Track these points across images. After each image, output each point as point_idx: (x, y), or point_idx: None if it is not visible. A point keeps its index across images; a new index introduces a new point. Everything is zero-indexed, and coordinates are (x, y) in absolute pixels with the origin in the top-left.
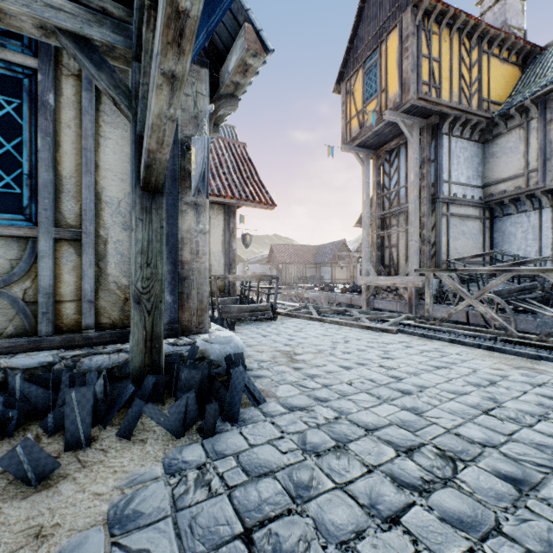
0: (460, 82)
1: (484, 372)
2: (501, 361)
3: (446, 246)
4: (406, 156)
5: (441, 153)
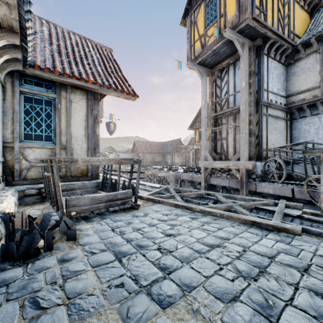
0: (278, 14)
1: None
2: None
3: (265, 138)
4: (234, 72)
5: (263, 68)
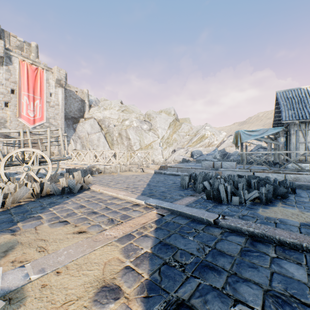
0: None
1: None
2: None
3: None
4: None
5: None
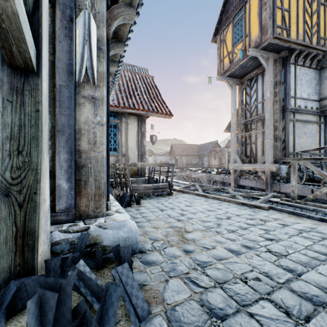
0: (304, 25)
1: None
2: None
3: (292, 142)
4: (262, 81)
5: (289, 77)
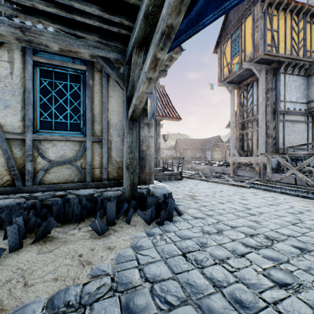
0: (291, 42)
1: (297, 208)
2: (309, 203)
3: (282, 139)
4: (257, 87)
5: (279, 84)
